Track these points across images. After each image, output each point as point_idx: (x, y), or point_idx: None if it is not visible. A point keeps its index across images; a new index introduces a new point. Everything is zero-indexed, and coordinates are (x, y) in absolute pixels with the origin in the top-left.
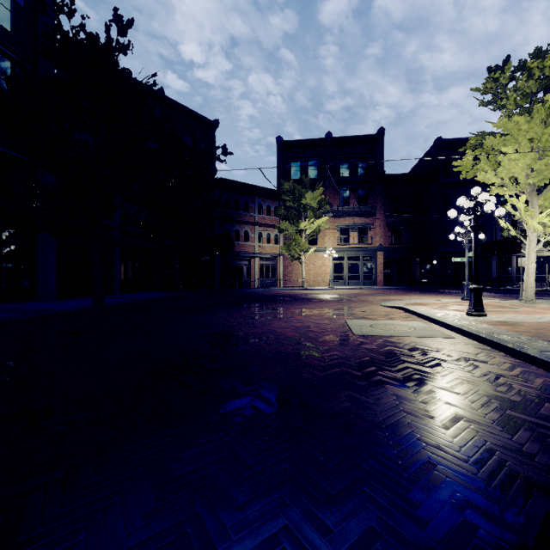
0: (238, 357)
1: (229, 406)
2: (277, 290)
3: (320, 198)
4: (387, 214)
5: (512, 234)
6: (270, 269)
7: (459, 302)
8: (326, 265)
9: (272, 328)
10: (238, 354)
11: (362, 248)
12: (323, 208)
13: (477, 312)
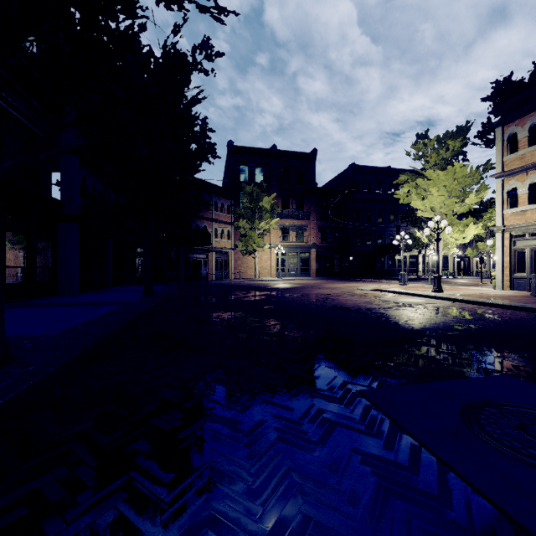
0: (393, 316)
1: (459, 329)
2: (239, 282)
3: (272, 202)
4: (318, 219)
5: (424, 241)
6: (223, 262)
7: (400, 286)
8: (270, 260)
9: (353, 304)
10: (388, 315)
11: (300, 246)
12: (275, 210)
13: (439, 290)
